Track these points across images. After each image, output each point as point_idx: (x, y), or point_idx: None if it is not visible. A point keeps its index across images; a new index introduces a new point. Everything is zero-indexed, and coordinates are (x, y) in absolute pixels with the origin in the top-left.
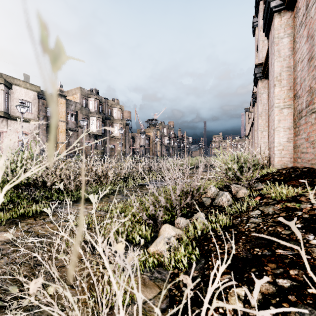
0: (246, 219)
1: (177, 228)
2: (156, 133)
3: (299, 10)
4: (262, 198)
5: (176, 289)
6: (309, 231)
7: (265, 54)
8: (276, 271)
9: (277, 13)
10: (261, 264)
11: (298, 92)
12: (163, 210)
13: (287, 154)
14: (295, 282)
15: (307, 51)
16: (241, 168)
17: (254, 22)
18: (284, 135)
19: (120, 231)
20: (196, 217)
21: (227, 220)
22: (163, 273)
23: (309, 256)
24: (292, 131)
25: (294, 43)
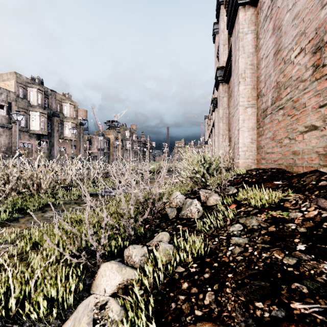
0: (226, 239)
1: (126, 268)
2: (117, 135)
3: (264, 3)
4: (238, 206)
5: None
6: (321, 257)
7: (225, 58)
8: None
9: (242, 7)
10: None
11: (263, 90)
12: (108, 234)
13: (251, 155)
14: None
15: (273, 44)
16: (208, 170)
17: (214, 29)
18: (248, 135)
19: None
20: (157, 240)
21: (202, 245)
22: None
23: None
24: (255, 132)
25: (257, 40)
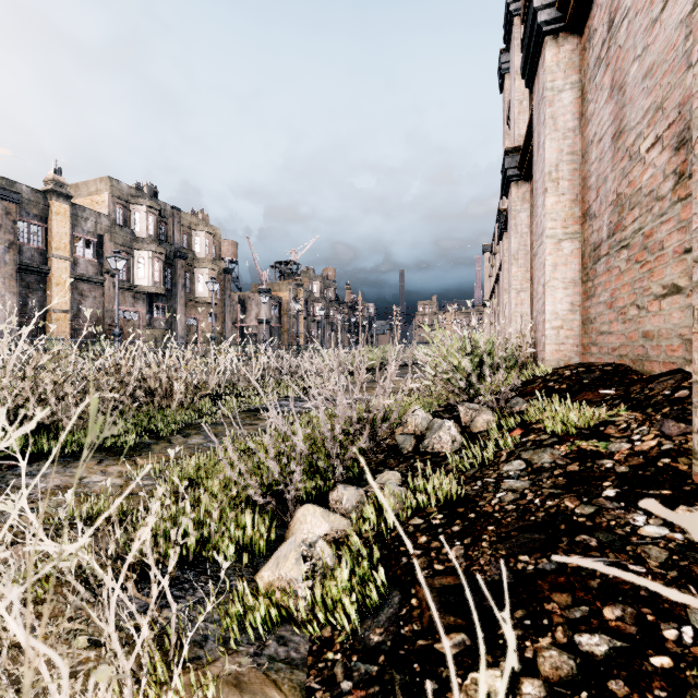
0: (494, 482)
1: (334, 513)
2: (295, 292)
3: (595, 32)
4: (526, 432)
5: (324, 687)
6: (634, 506)
7: (524, 129)
8: (573, 613)
9: (551, 37)
10: (536, 596)
11: (593, 206)
12: (303, 470)
13: (570, 337)
14: (619, 640)
15: (612, 117)
16: (479, 367)
17: (501, 64)
18: (564, 297)
19: (172, 538)
20: (381, 483)
21: (452, 487)
22: (293, 641)
23: (643, 566)
24: (580, 289)
25: (584, 103)
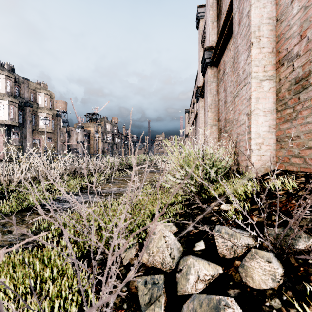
0: None
1: None
2: (97, 128)
3: None
4: None
5: None
6: None
7: (214, 38)
8: None
9: None
10: None
11: (295, 49)
12: None
13: (268, 150)
14: None
15: None
16: (208, 173)
17: (198, 13)
18: (264, 122)
19: None
20: None
21: None
22: None
23: None
24: (275, 116)
25: None
